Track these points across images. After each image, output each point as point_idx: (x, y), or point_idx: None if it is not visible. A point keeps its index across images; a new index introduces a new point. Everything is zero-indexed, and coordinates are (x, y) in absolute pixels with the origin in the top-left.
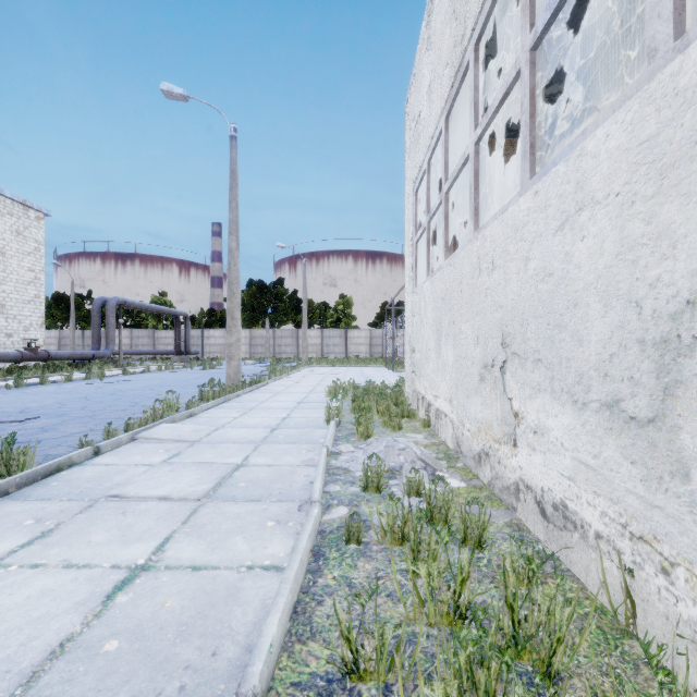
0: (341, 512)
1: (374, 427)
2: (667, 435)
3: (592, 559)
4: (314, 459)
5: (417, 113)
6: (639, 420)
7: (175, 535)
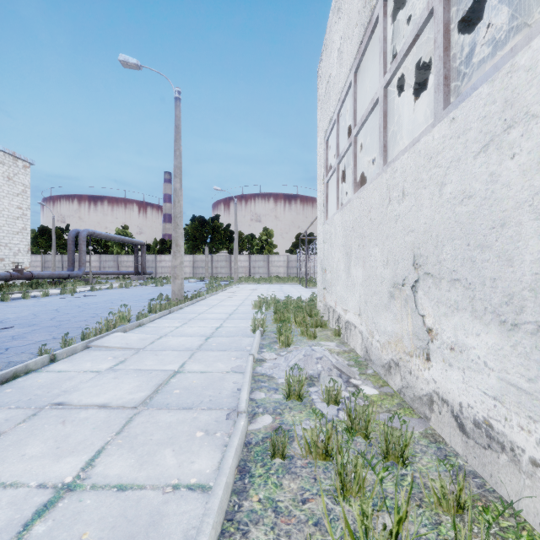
0: (266, 421)
1: (293, 336)
2: None
3: (527, 485)
4: (241, 365)
5: (328, 74)
6: None
7: (108, 447)
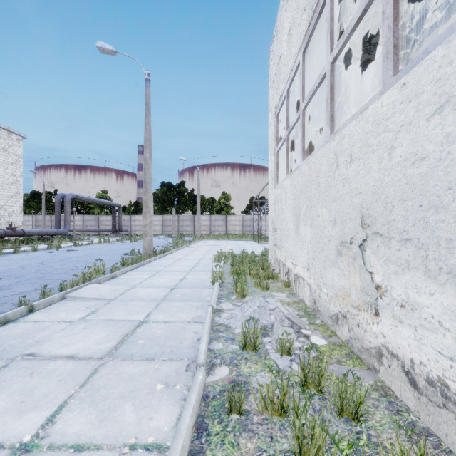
0: (223, 373)
1: (248, 288)
2: None
3: None
4: (201, 315)
5: (279, 56)
6: None
7: (70, 401)
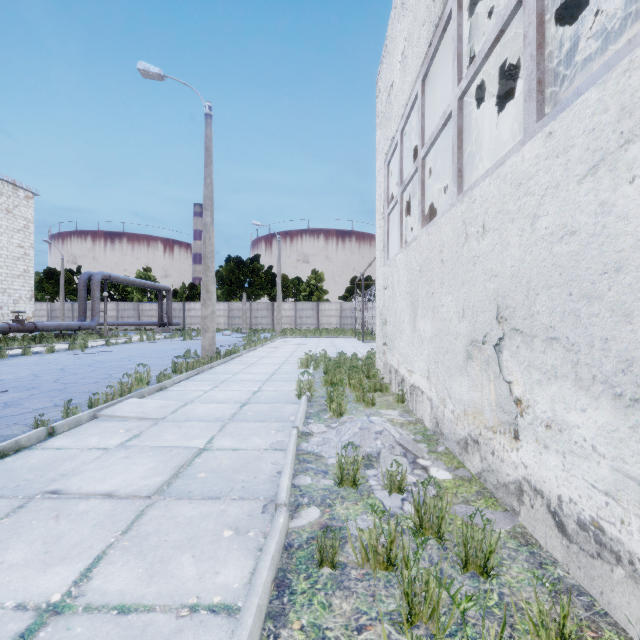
0: (312, 515)
1: (346, 403)
2: None
3: None
4: (283, 441)
5: (389, 85)
6: None
7: (110, 551)
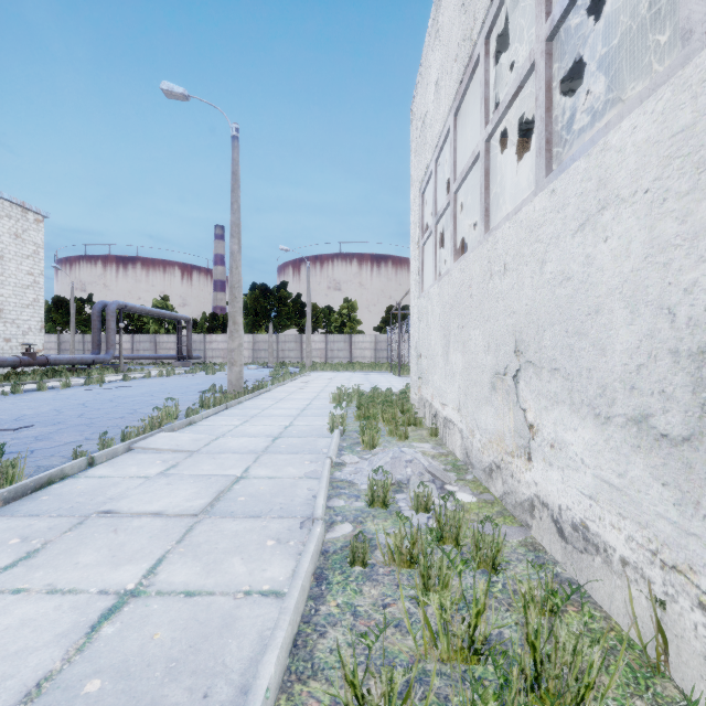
0: (345, 530)
1: (379, 436)
2: (705, 455)
3: (617, 586)
4: (317, 470)
5: (424, 112)
6: (672, 438)
7: (169, 555)
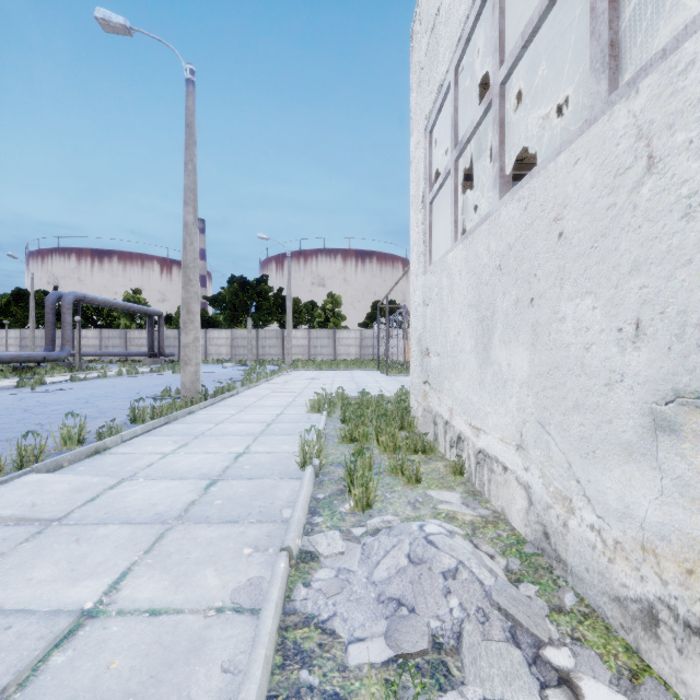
0: None
1: (377, 484)
2: None
3: None
4: (260, 580)
5: (434, 13)
6: None
7: None
